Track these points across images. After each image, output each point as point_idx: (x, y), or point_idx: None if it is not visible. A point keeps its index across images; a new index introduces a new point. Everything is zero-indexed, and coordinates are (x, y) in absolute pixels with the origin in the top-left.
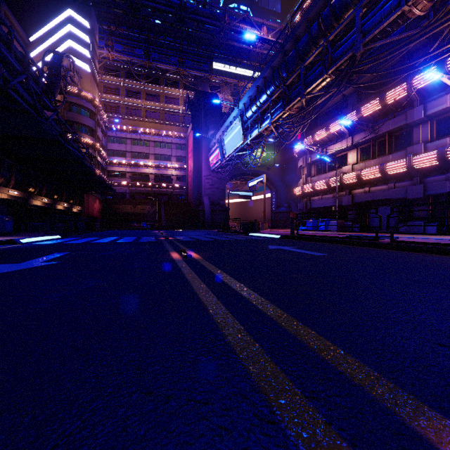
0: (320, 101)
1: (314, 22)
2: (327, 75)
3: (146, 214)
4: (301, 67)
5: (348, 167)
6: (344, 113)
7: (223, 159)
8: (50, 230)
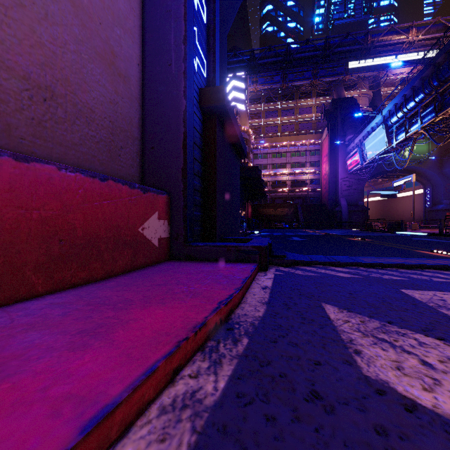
0: None
1: None
2: None
3: (285, 215)
4: None
5: None
6: None
7: (363, 162)
8: None
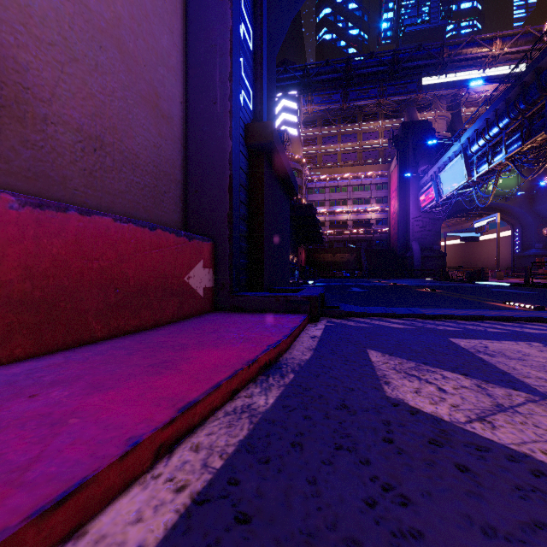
0: None
1: None
2: None
3: (345, 262)
4: (545, 98)
5: None
6: None
7: (439, 198)
8: None
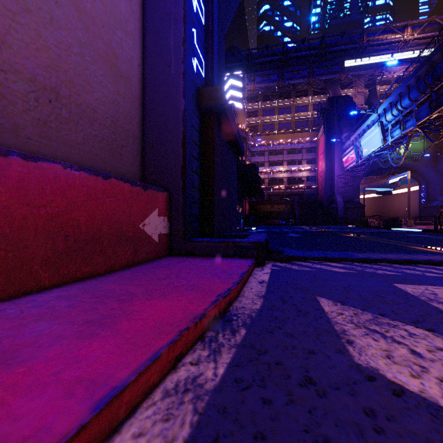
0: None
1: None
2: None
3: (281, 212)
4: None
5: None
6: None
7: (359, 159)
8: None
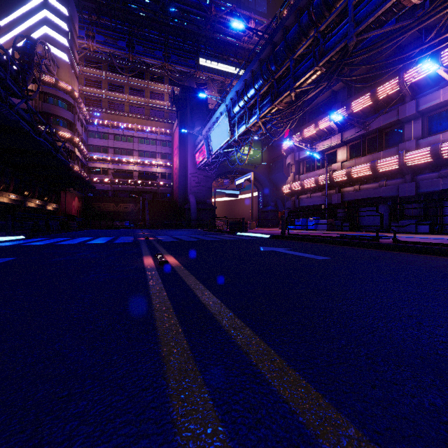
0: (309, 96)
1: (304, 13)
2: (318, 67)
3: (129, 212)
4: (290, 59)
5: (338, 165)
6: (334, 109)
7: (210, 156)
8: (19, 229)
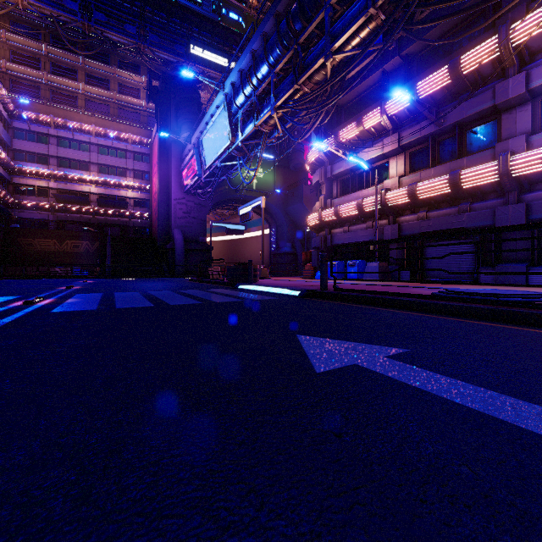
0: (352, 73)
1: None
2: (374, 9)
3: (82, 253)
4: (325, 6)
5: (392, 181)
6: (387, 98)
7: (203, 173)
8: None
